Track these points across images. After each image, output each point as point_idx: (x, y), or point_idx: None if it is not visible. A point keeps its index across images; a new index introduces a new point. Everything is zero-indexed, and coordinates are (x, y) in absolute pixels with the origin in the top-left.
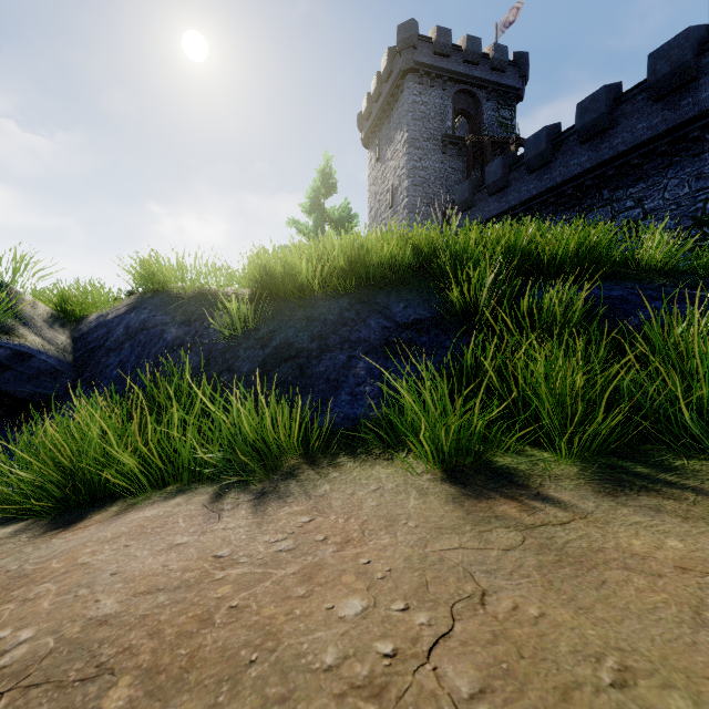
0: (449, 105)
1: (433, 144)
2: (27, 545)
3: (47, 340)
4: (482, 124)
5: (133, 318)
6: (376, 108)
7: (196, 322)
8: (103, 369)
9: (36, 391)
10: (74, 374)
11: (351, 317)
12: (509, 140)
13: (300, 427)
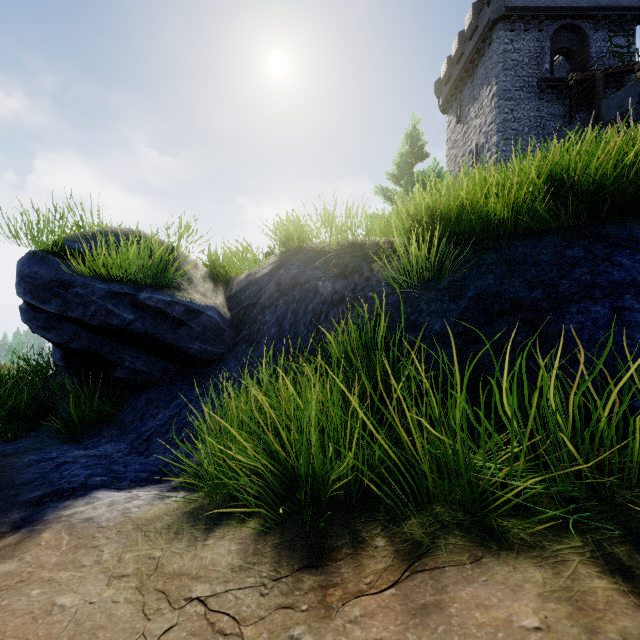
0: (546, 46)
1: (527, 92)
2: (288, 612)
3: (209, 298)
4: (589, 59)
5: (282, 274)
6: (456, 69)
7: (352, 275)
8: (260, 327)
9: (203, 348)
10: (233, 332)
11: (579, 255)
12: (633, 66)
13: (610, 418)
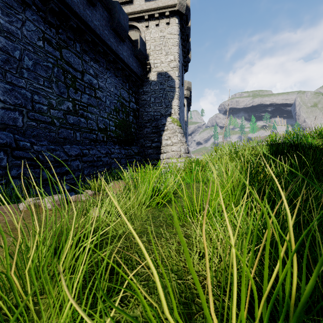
0: None
1: None
2: None
3: None
4: None
5: None
6: None
7: None
8: None
9: None
10: None
11: None
12: None
13: None
